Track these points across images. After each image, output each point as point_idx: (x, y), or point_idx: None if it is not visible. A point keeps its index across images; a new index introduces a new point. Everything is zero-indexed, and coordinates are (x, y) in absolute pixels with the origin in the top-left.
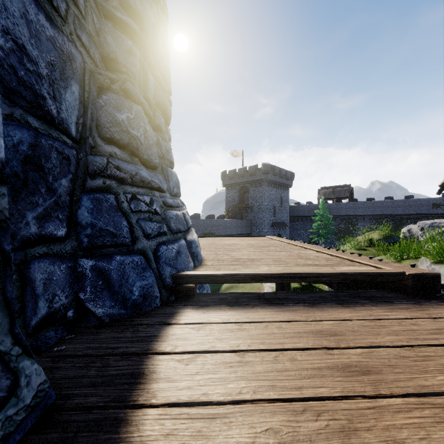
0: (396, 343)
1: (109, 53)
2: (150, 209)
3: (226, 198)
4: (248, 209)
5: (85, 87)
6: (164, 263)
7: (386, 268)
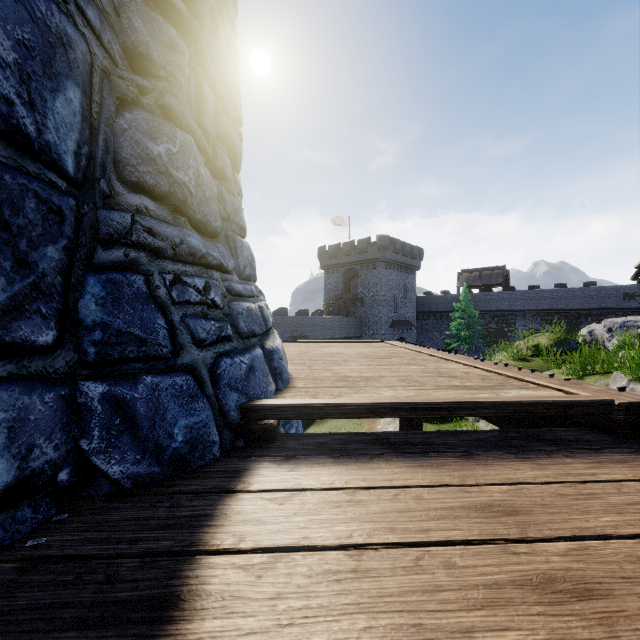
0: (623, 529)
1: (137, 45)
2: (204, 300)
3: (325, 286)
4: (356, 301)
5: (93, 96)
6: (227, 386)
7: (580, 392)
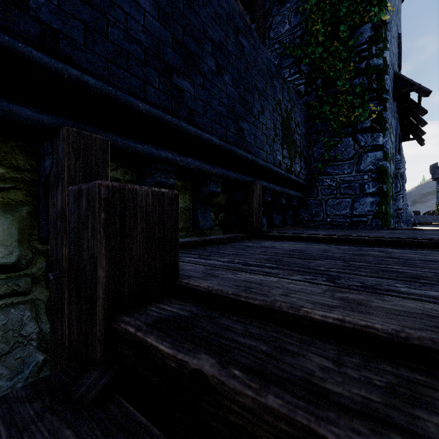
0: None
1: None
2: (408, 213)
3: (437, 193)
4: None
5: None
6: (411, 221)
7: None
